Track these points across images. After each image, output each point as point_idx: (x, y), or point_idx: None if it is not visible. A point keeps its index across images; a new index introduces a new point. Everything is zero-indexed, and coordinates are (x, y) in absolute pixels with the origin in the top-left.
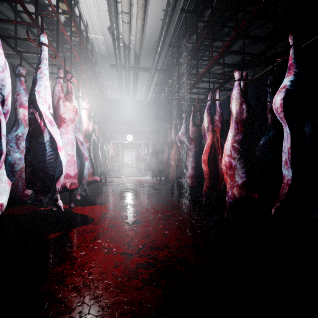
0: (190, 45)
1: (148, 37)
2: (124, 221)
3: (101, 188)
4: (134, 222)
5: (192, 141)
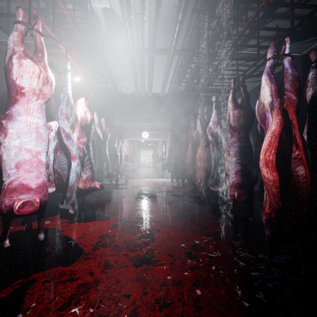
0: (220, 10)
1: (166, 1)
2: (129, 255)
3: (111, 192)
4: (144, 258)
5: (231, 132)
